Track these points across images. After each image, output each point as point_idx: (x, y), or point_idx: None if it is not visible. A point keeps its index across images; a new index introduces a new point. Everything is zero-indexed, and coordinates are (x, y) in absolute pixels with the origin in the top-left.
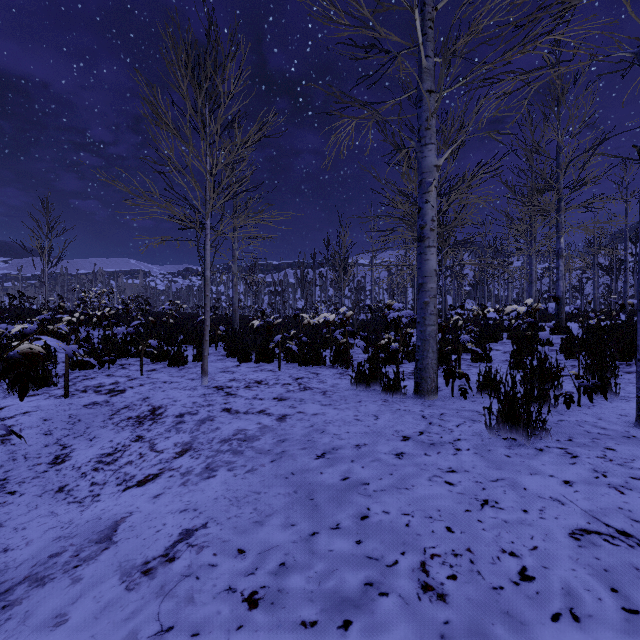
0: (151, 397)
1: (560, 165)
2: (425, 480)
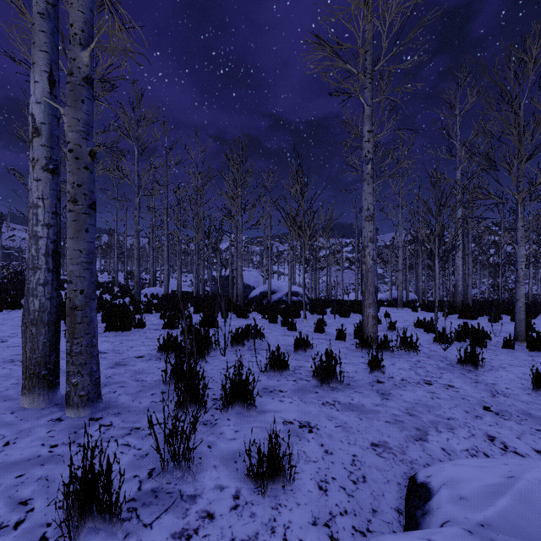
0: None
1: None
2: None
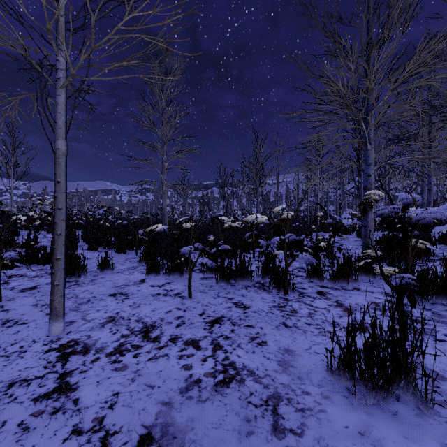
0: None
1: None
2: None
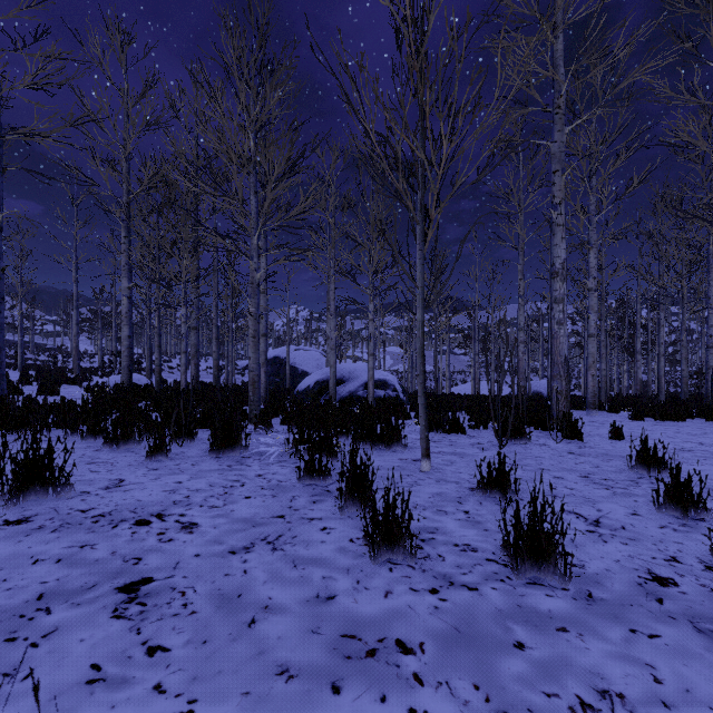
0: None
1: None
2: None
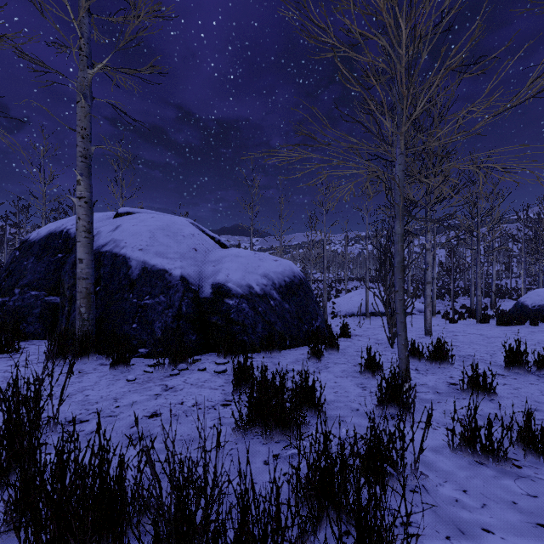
0: None
1: None
2: None
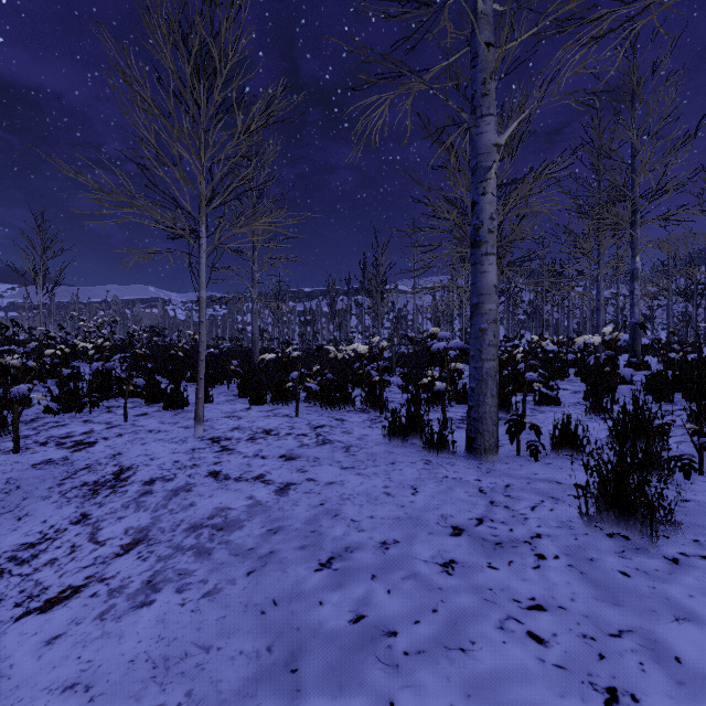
0: (124, 453)
1: (635, 170)
2: (493, 628)
